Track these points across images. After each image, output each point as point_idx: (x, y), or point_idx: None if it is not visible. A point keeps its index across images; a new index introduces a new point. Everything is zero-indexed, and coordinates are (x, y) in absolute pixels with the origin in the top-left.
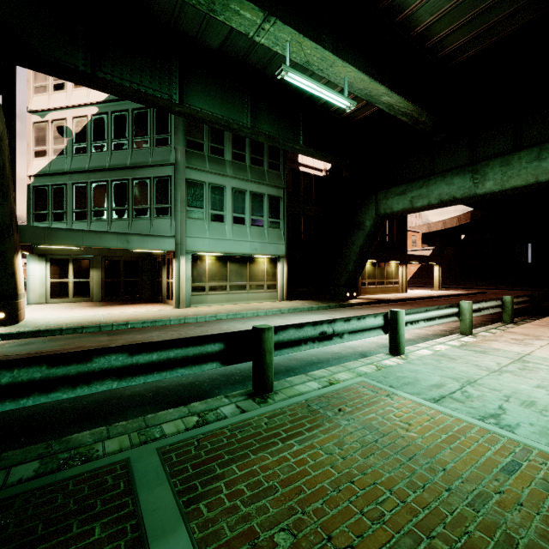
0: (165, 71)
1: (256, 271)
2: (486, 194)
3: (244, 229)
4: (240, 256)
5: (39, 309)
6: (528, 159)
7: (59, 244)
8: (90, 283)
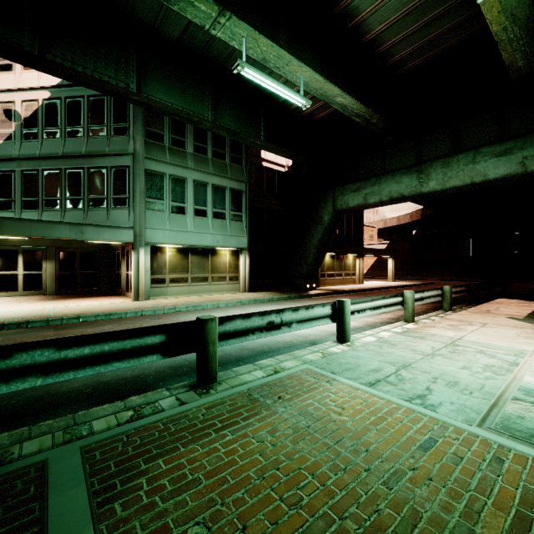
0: (121, 58)
1: (219, 263)
2: (430, 192)
3: (205, 221)
4: (202, 249)
5: None
6: (465, 162)
7: (3, 234)
8: (42, 275)
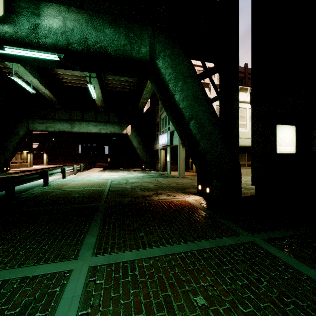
0: None
1: None
2: (75, 132)
3: None
4: None
5: None
6: (86, 125)
7: None
8: None
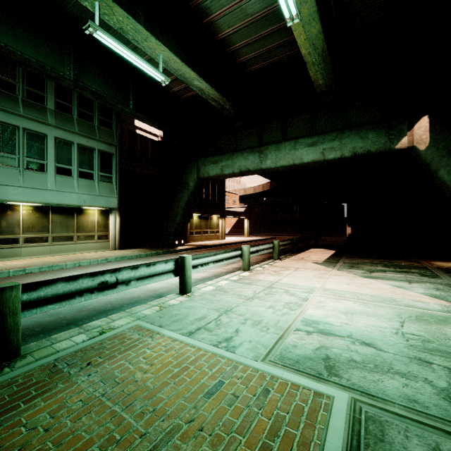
0: None
1: (86, 222)
2: (267, 169)
3: (70, 180)
4: (66, 207)
5: None
6: (289, 148)
7: None
8: None
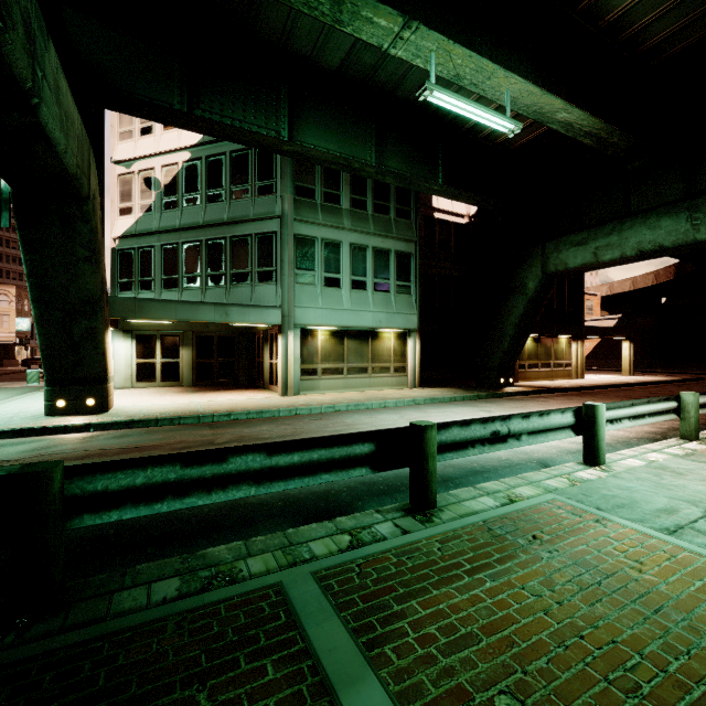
0: (271, 102)
1: (381, 349)
2: None
3: (365, 296)
4: (360, 331)
5: (126, 394)
6: None
7: (150, 318)
8: (180, 364)
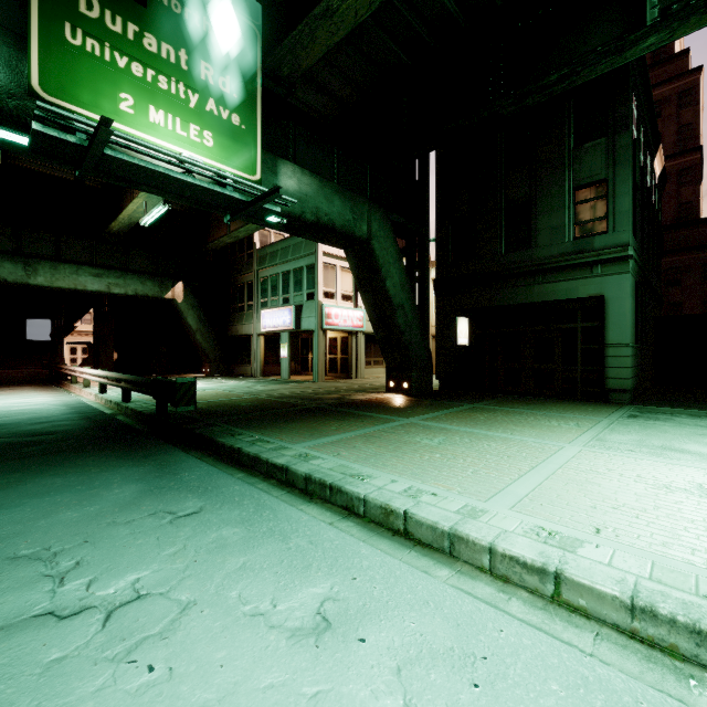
0: None
1: None
2: (36, 285)
3: None
4: None
5: None
6: (71, 272)
7: None
8: None
